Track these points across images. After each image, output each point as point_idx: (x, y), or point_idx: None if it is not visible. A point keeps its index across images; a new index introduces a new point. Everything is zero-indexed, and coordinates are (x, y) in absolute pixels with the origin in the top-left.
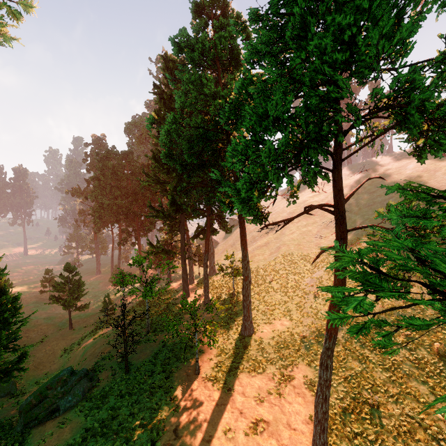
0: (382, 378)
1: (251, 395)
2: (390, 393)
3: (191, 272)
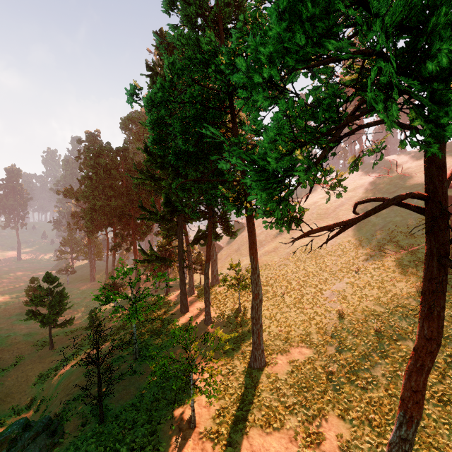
0: (451, 446)
1: None
2: None
3: (191, 281)
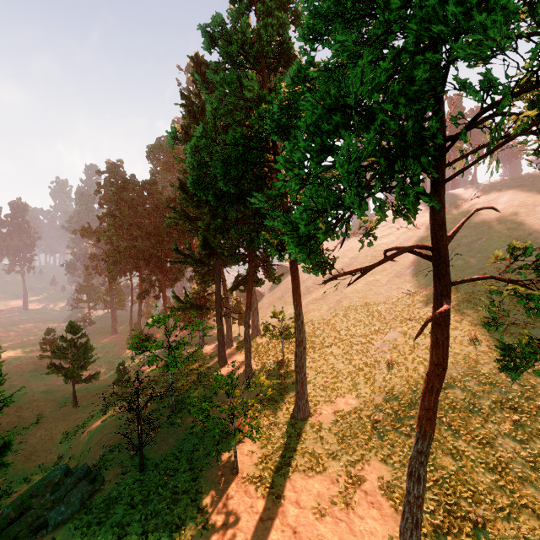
0: (485, 481)
1: (308, 505)
2: (499, 504)
3: (230, 332)
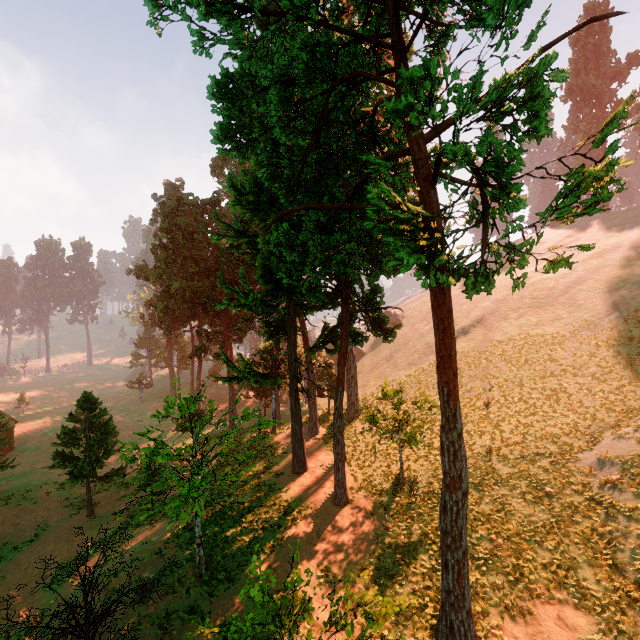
0: None
1: None
2: None
3: (313, 412)
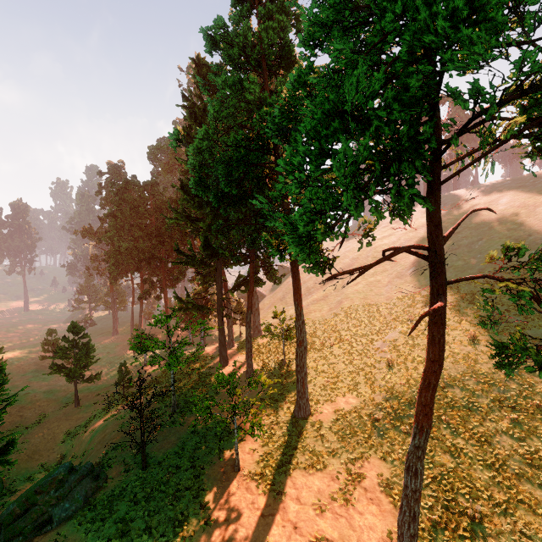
0: (483, 478)
1: (308, 501)
2: (496, 500)
3: (231, 333)
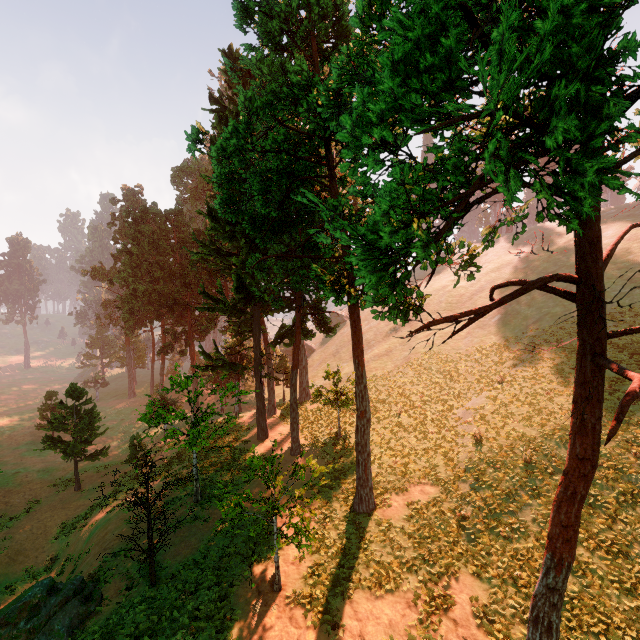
0: (622, 609)
1: None
2: None
3: (272, 396)
